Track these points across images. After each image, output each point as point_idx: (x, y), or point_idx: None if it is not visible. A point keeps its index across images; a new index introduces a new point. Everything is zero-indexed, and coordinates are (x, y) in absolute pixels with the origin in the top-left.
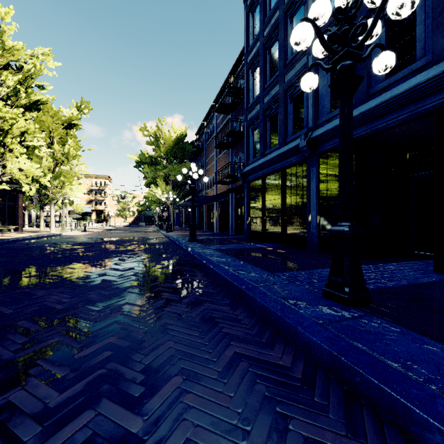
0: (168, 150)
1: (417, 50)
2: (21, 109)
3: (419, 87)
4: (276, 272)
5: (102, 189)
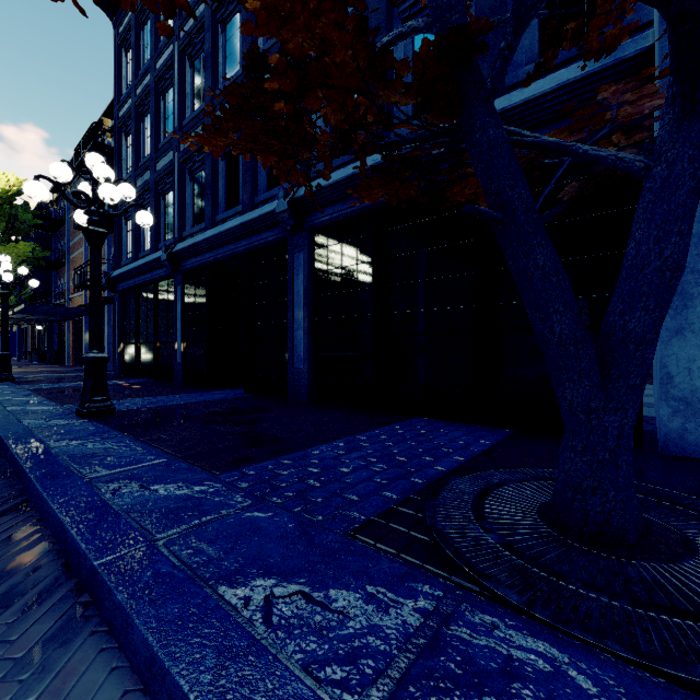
0: None
1: (240, 195)
2: None
3: (232, 230)
4: (69, 405)
5: None
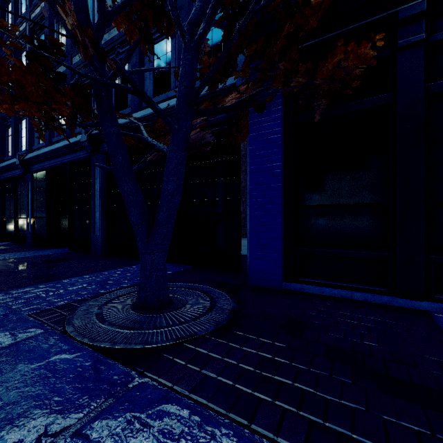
0: None
1: None
2: None
3: (59, 149)
4: None
5: None
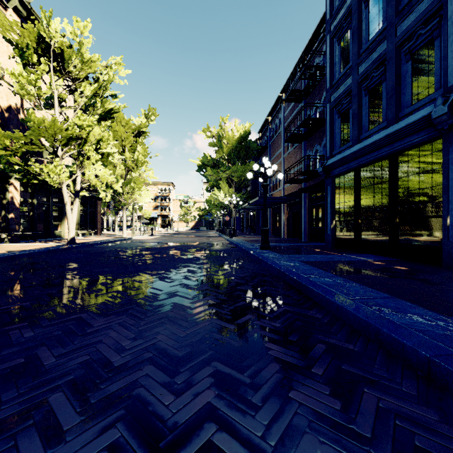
0: (231, 150)
1: None
2: (96, 116)
3: None
4: None
5: (166, 195)
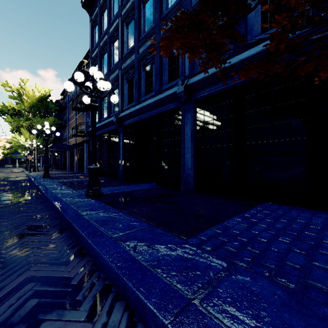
0: (31, 105)
1: (153, 87)
2: None
3: (150, 104)
4: (78, 190)
5: None
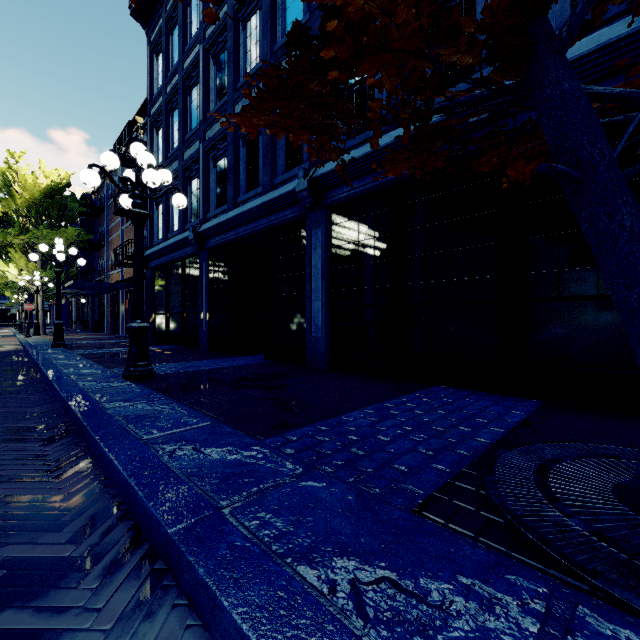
0: (31, 203)
1: (260, 178)
2: None
3: (253, 210)
4: (114, 368)
5: None
